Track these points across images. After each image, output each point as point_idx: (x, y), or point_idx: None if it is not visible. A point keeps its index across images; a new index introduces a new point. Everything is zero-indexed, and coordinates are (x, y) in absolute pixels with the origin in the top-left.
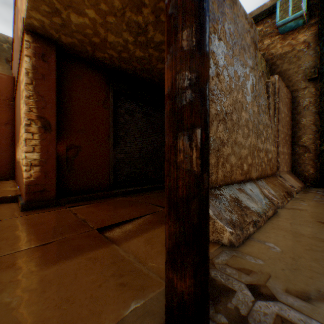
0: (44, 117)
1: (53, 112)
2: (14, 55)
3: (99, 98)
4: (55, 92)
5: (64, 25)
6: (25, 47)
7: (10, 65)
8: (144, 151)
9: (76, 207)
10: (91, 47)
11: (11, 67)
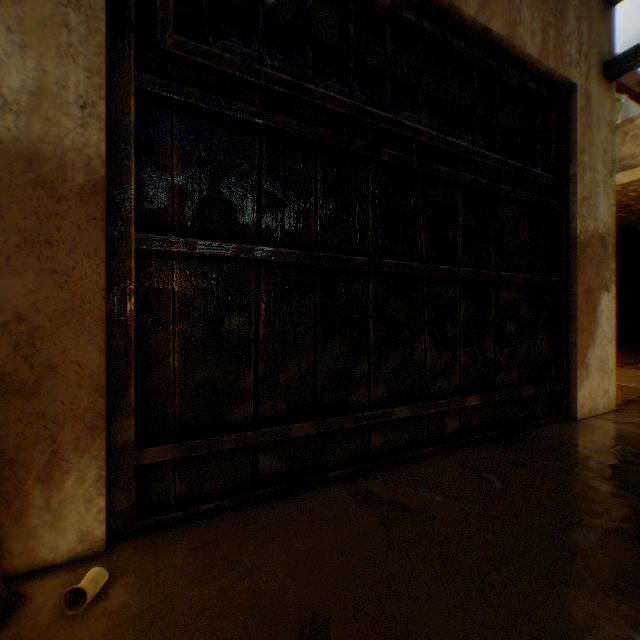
0: None
1: None
2: None
3: None
4: None
5: None
6: None
7: None
8: None
9: None
10: None
11: None
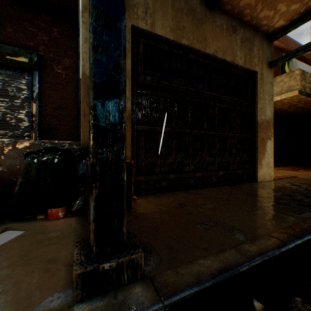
0: None
1: None
2: None
3: None
4: None
5: None
6: None
7: None
8: None
9: None
10: None
11: None
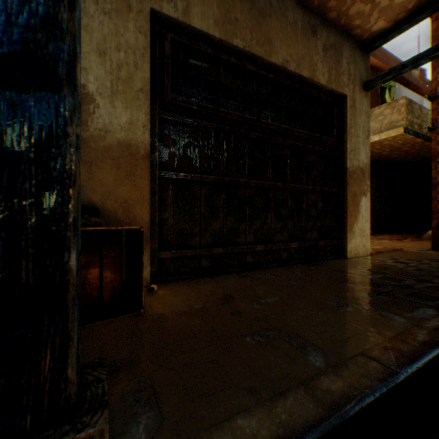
0: None
1: None
2: None
3: None
4: None
5: None
6: None
7: None
8: None
9: None
10: None
11: None
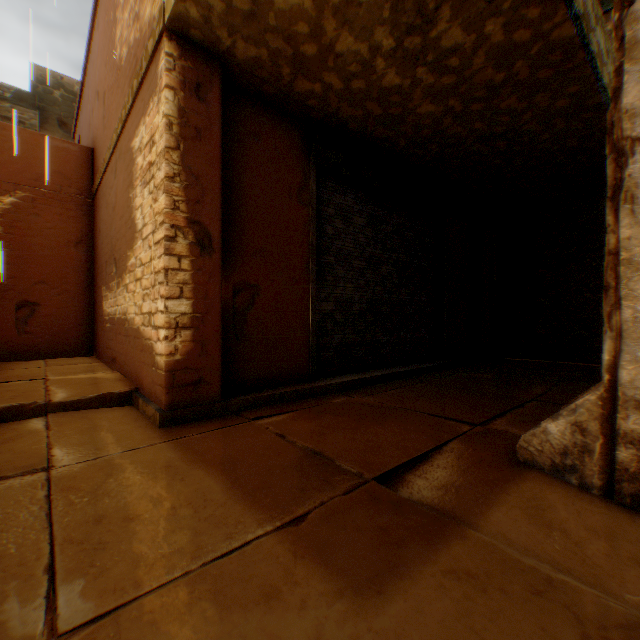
0: (198, 221)
1: (214, 211)
2: (88, 106)
3: (292, 183)
4: (218, 167)
5: (252, 13)
6: (161, 69)
7: (66, 131)
8: (368, 297)
9: (268, 420)
10: (293, 69)
11: (74, 132)
